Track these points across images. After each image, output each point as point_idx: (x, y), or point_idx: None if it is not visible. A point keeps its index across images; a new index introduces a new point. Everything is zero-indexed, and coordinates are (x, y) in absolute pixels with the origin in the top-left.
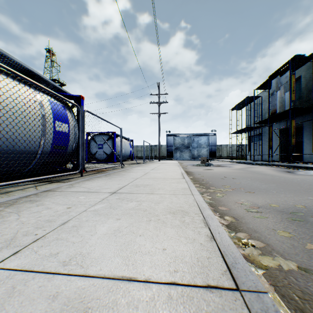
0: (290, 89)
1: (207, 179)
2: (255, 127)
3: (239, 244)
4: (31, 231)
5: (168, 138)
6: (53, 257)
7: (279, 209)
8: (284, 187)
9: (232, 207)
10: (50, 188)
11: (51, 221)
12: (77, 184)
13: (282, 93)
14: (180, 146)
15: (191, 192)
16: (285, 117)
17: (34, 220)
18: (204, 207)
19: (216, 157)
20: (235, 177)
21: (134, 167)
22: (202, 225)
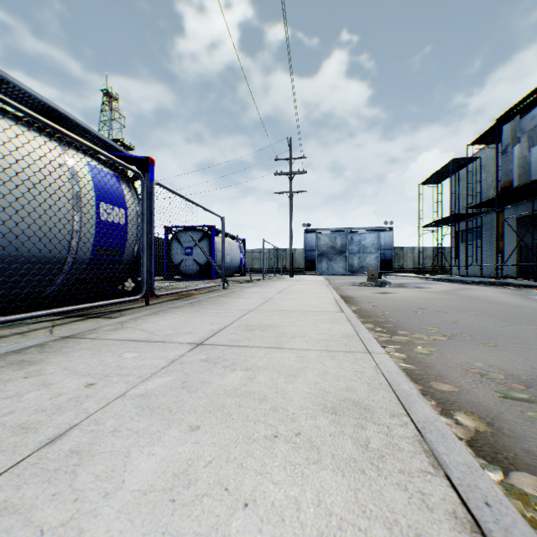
0: None
1: (386, 312)
2: (468, 215)
3: (534, 521)
4: None
5: (307, 237)
6: None
7: None
8: None
9: (461, 382)
10: (77, 331)
11: (27, 428)
12: (132, 323)
13: (525, 148)
14: (327, 251)
15: (364, 346)
16: (530, 195)
17: None
18: (406, 391)
19: (393, 269)
20: (441, 308)
21: (247, 288)
22: (422, 464)
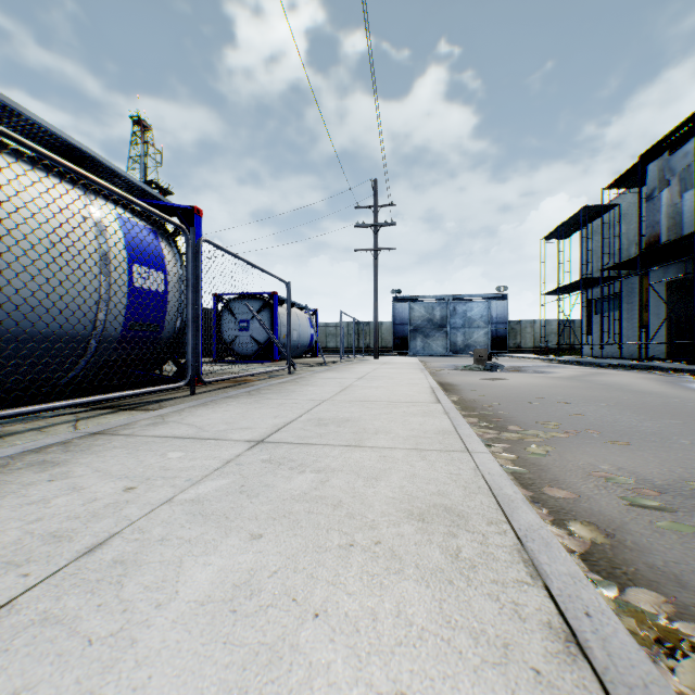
0: None
1: (495, 403)
2: (604, 279)
3: (648, 640)
4: None
5: (397, 307)
6: None
7: None
8: None
9: (581, 488)
10: (107, 426)
11: (60, 537)
12: (176, 416)
13: (676, 194)
14: (423, 325)
15: (463, 444)
16: (682, 253)
17: (18, 531)
18: (509, 495)
19: (508, 349)
20: (565, 398)
21: (319, 372)
22: (520, 574)
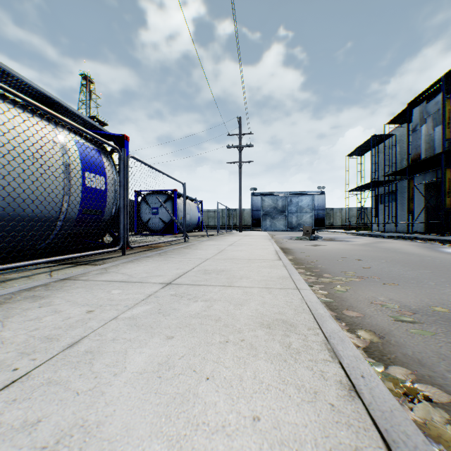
0: (443, 122)
1: (316, 260)
2: (386, 182)
3: (399, 393)
4: (9, 360)
5: (254, 199)
6: (25, 431)
7: (450, 316)
8: (445, 275)
9: (366, 310)
10: (71, 275)
11: (51, 339)
12: (114, 268)
13: (430, 128)
14: (271, 211)
15: (295, 284)
16: (435, 165)
17: (25, 336)
18: (321, 314)
19: (325, 226)
20: (360, 257)
21: (204, 241)
22: (325, 356)
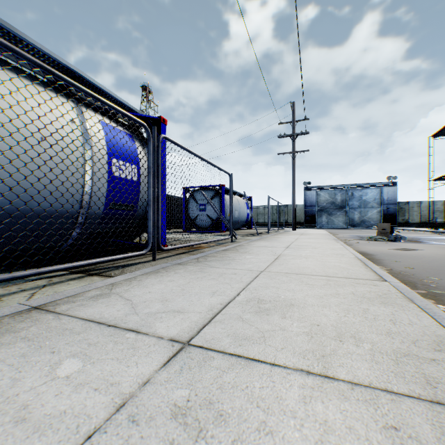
0: None
1: (433, 278)
2: None
3: None
4: None
5: (308, 194)
6: None
7: None
8: None
9: None
10: (56, 296)
11: None
12: (124, 285)
13: None
14: (327, 206)
15: None
16: None
17: None
18: None
19: (396, 223)
20: None
21: (253, 241)
22: None
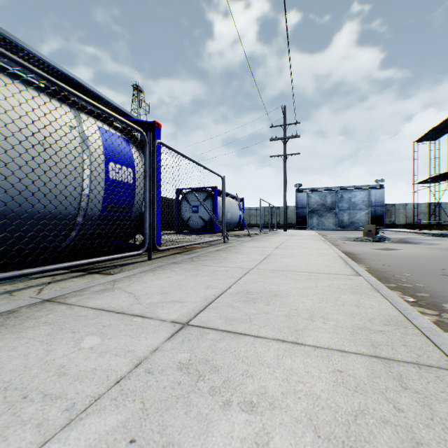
0: None
1: (406, 274)
2: None
3: None
4: None
5: (299, 196)
6: None
7: None
8: None
9: None
10: (64, 291)
11: None
12: (125, 282)
13: None
14: (318, 208)
15: (439, 350)
16: None
17: None
18: None
19: (384, 225)
20: None
21: (245, 242)
22: None
